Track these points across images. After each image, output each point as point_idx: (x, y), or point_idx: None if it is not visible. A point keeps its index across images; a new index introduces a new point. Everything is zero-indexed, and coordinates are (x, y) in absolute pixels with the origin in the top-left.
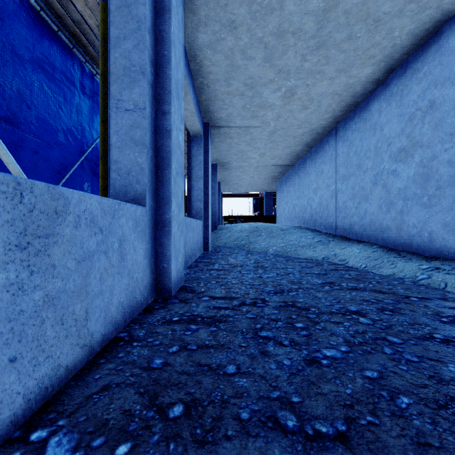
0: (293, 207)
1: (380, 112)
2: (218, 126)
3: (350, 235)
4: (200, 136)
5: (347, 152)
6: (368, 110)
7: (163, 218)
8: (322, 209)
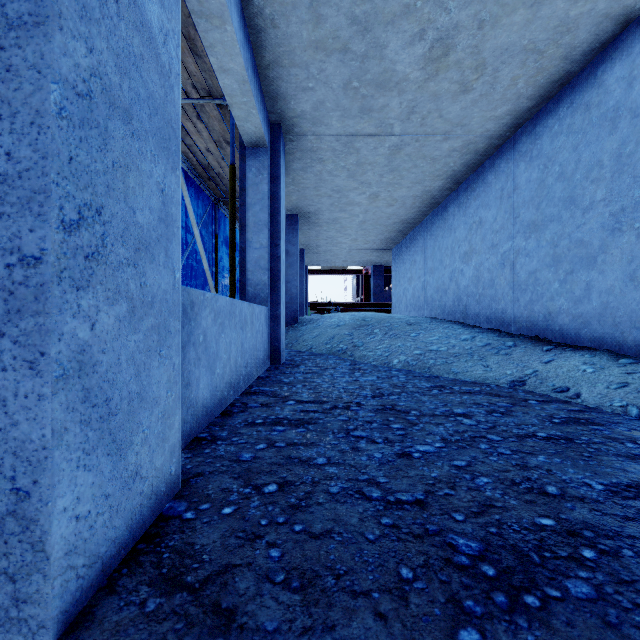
0: (423, 286)
1: (631, 81)
2: (298, 133)
3: (546, 334)
4: (264, 146)
5: (539, 178)
6: (596, 85)
7: (11, 273)
8: (481, 287)
